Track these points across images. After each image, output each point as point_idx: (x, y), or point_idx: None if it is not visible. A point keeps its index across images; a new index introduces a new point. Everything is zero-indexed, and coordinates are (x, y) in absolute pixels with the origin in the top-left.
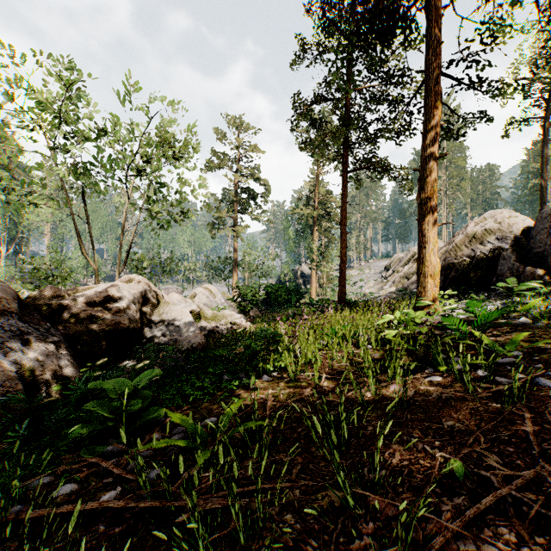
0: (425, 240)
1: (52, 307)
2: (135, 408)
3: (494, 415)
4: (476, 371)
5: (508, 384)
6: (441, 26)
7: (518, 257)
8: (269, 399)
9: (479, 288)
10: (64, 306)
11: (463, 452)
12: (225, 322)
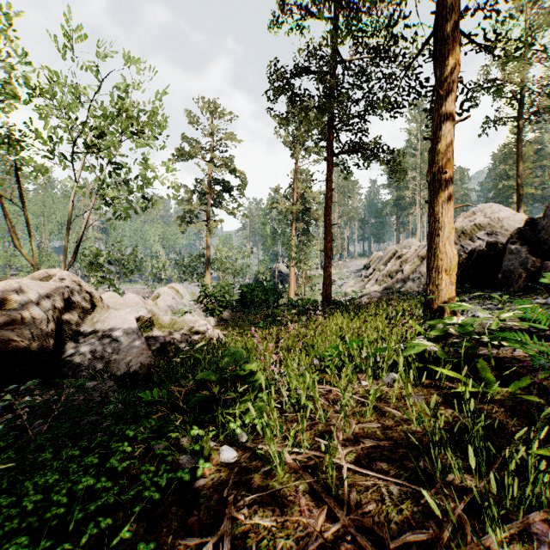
0: (438, 226)
1: None
2: None
3: None
4: None
5: None
6: None
7: (530, 251)
8: None
9: (479, 287)
10: None
11: None
12: (186, 330)
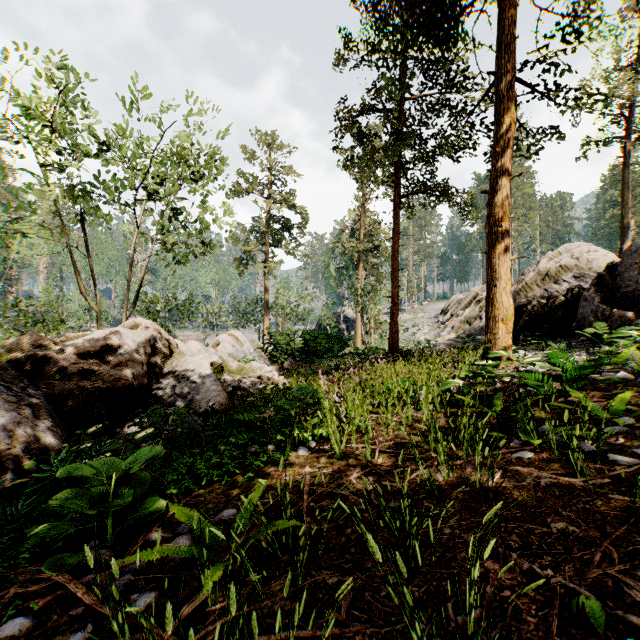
0: (496, 277)
1: (32, 360)
2: (123, 501)
3: (620, 513)
4: (578, 444)
5: (626, 464)
6: (514, 18)
7: (603, 298)
8: (306, 483)
9: (555, 335)
10: (48, 359)
11: (590, 576)
12: (253, 376)
